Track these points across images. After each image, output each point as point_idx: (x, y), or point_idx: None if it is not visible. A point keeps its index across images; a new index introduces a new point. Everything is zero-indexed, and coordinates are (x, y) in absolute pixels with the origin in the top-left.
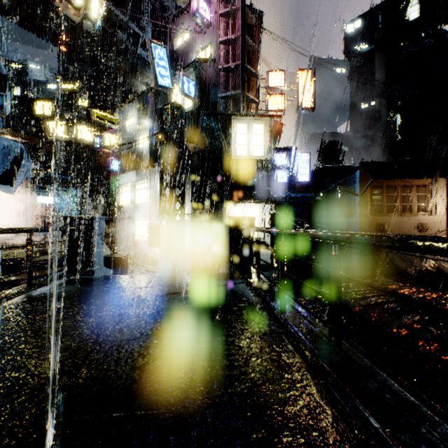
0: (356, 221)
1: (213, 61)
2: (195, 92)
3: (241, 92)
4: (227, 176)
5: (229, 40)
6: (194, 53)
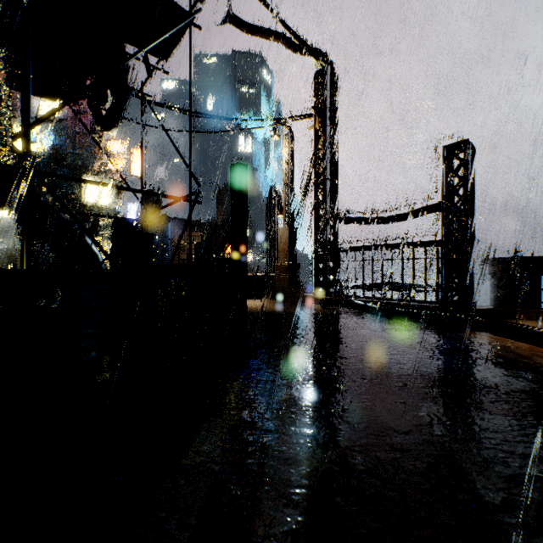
0: (169, 257)
1: (62, 121)
2: (49, 145)
3: (90, 155)
4: (78, 216)
5: (78, 110)
6: (35, 99)
